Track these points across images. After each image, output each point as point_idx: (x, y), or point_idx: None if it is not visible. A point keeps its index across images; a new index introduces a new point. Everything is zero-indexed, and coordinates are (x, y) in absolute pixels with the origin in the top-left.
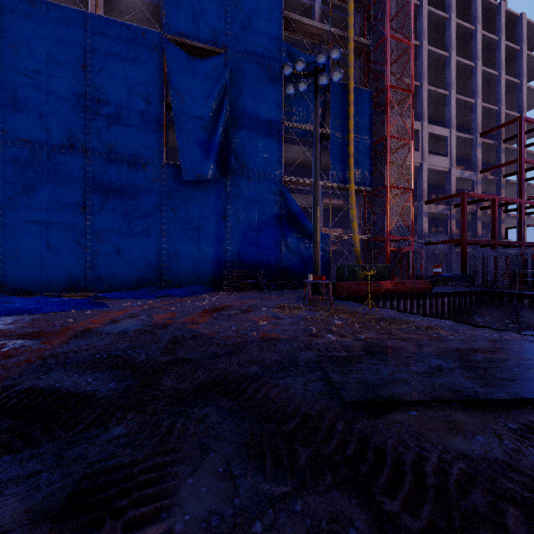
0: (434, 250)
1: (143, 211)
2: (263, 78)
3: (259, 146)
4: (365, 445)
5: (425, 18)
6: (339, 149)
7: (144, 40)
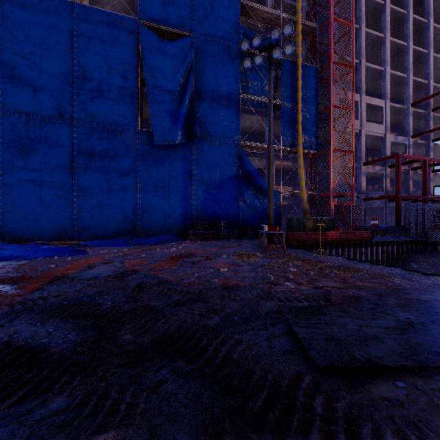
0: (371, 205)
1: (120, 171)
2: (223, 56)
3: (219, 115)
4: (356, 439)
5: (364, 4)
6: (289, 118)
7: (122, 25)
